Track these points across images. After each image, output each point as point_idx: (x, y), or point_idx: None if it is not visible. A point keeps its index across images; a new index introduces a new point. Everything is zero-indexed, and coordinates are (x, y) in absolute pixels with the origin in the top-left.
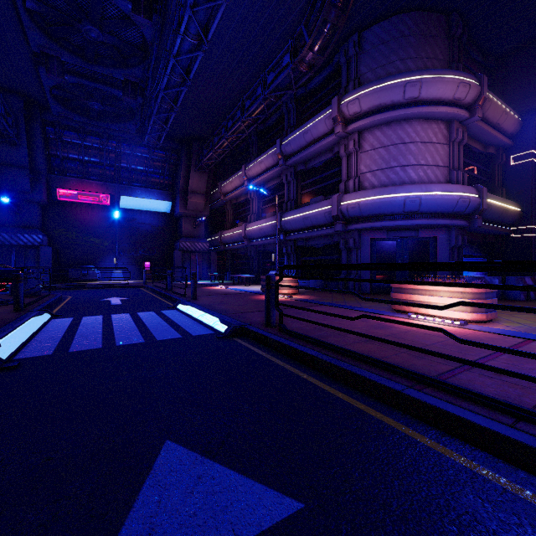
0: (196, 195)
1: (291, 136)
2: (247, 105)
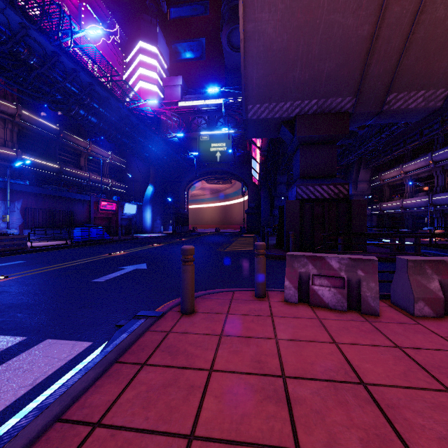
0: (362, 183)
1: (439, 152)
2: (408, 142)
